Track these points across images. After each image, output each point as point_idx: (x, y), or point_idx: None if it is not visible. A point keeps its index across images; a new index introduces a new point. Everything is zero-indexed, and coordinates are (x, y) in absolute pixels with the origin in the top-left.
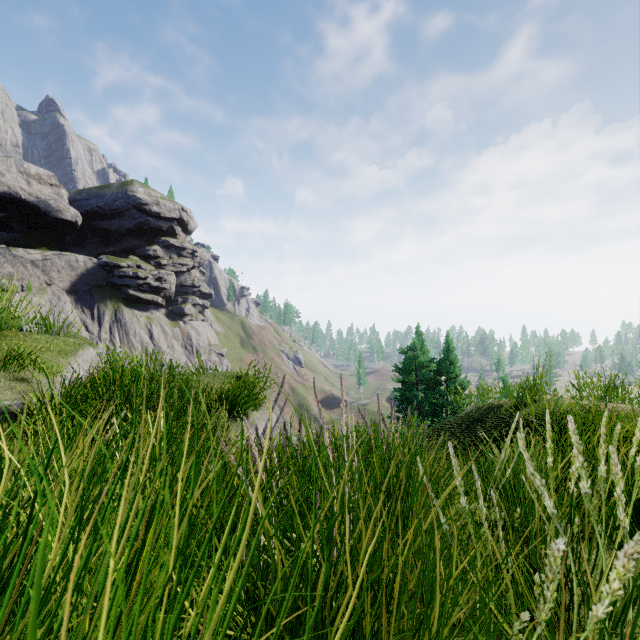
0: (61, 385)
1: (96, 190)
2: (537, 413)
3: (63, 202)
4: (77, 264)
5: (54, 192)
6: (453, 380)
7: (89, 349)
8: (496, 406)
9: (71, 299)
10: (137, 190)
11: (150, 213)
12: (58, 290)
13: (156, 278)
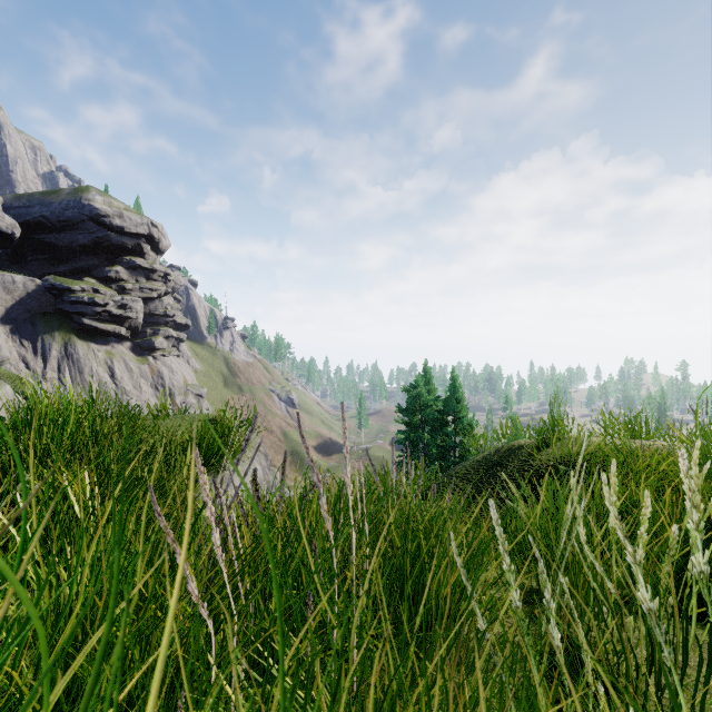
0: None
1: (40, 196)
2: (563, 454)
3: None
4: (14, 286)
5: None
6: (462, 420)
7: (4, 387)
8: (517, 447)
9: (6, 329)
10: (94, 198)
11: (111, 227)
12: None
13: (119, 305)
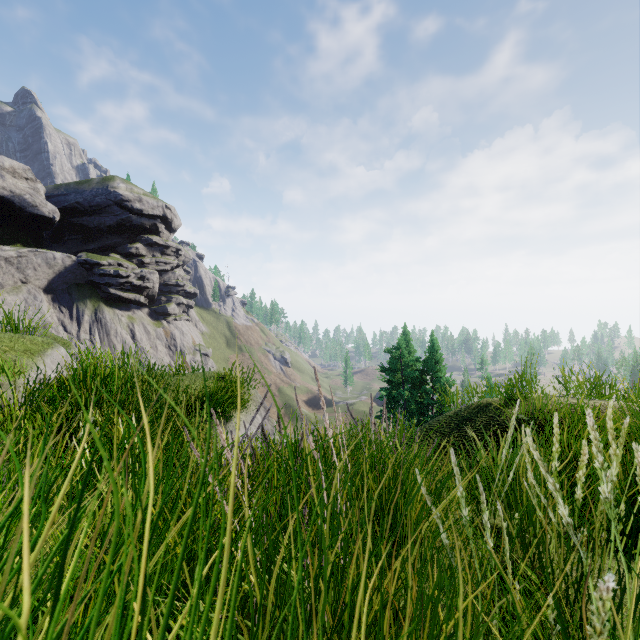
0: (25, 387)
1: (75, 185)
2: (526, 411)
3: (39, 197)
4: (54, 262)
5: (30, 186)
6: (439, 379)
7: (59, 348)
8: (485, 405)
9: (48, 298)
10: (118, 186)
11: (132, 210)
12: (34, 288)
13: (138, 277)
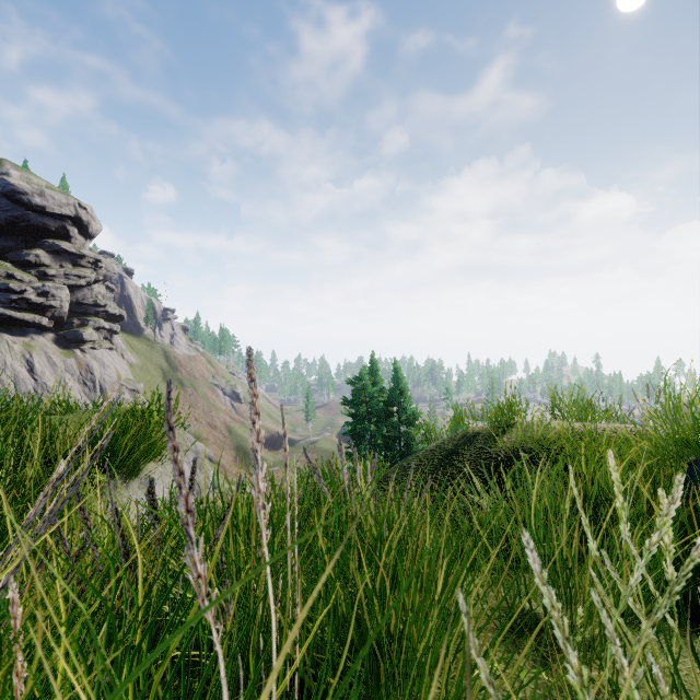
0: None
1: None
2: (520, 440)
3: None
4: None
5: None
6: (408, 410)
7: None
8: (472, 434)
9: None
10: (9, 173)
11: (29, 205)
12: None
13: (39, 292)
